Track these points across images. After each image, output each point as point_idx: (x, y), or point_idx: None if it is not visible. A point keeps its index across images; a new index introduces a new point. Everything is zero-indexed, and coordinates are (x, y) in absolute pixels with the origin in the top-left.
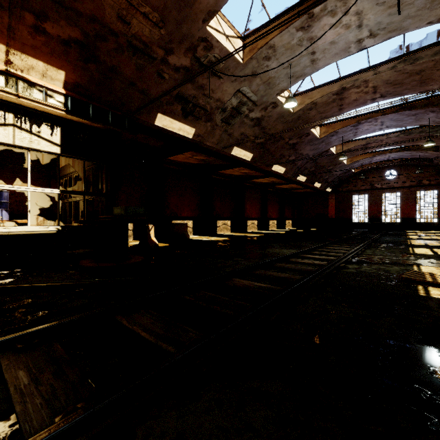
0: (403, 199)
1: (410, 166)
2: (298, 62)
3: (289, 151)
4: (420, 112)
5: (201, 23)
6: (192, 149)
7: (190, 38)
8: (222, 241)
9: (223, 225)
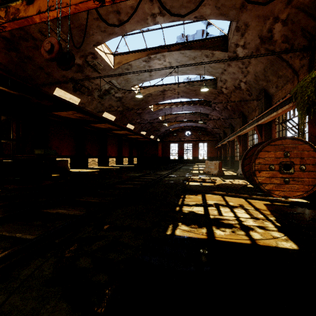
0: (193, 147)
1: (196, 130)
2: (143, 74)
3: (136, 117)
4: (197, 106)
5: (92, 45)
6: (75, 110)
7: (84, 51)
8: (96, 171)
9: (92, 161)
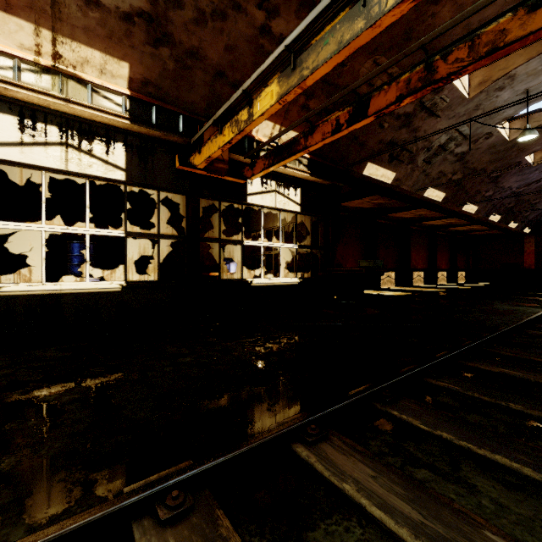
0: None
1: None
2: (539, 86)
3: (487, 186)
4: None
5: None
6: (379, 194)
7: None
8: (411, 296)
9: (386, 278)
